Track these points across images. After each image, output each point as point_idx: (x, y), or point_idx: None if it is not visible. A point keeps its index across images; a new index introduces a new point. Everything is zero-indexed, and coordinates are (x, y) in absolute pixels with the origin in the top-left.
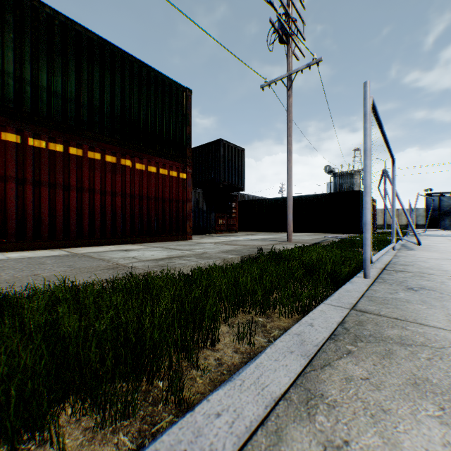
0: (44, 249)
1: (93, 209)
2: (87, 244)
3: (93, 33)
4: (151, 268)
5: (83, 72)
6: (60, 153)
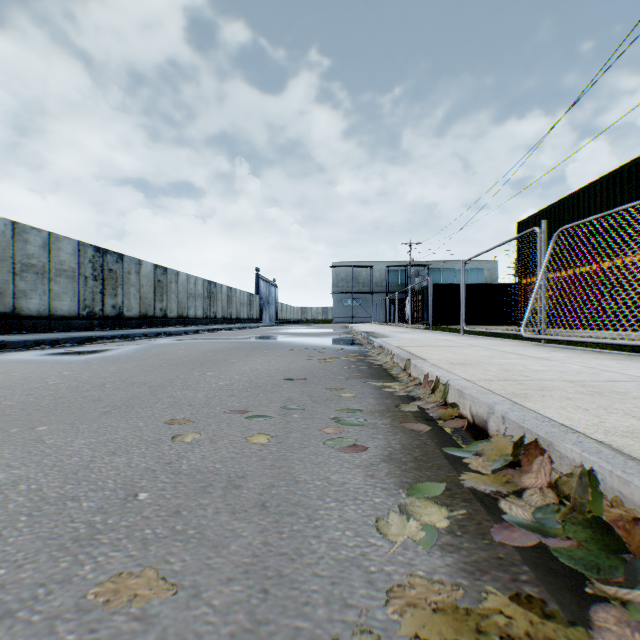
0: None
1: None
2: None
3: None
4: None
5: None
6: None
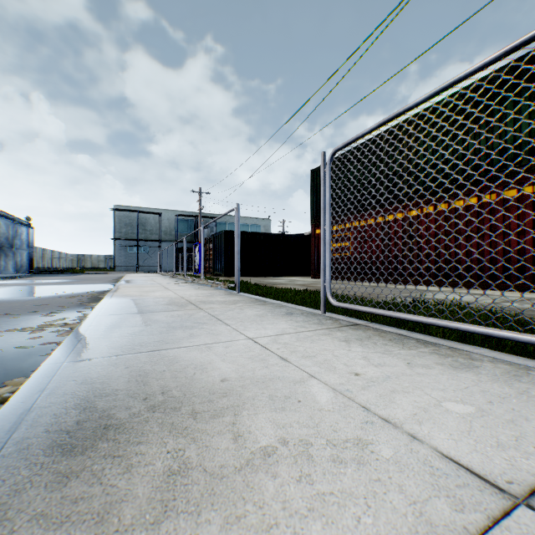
0: (461, 287)
1: (506, 252)
2: (498, 288)
3: (503, 67)
4: (372, 296)
5: (493, 117)
6: (472, 206)
